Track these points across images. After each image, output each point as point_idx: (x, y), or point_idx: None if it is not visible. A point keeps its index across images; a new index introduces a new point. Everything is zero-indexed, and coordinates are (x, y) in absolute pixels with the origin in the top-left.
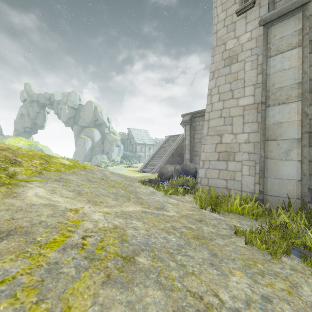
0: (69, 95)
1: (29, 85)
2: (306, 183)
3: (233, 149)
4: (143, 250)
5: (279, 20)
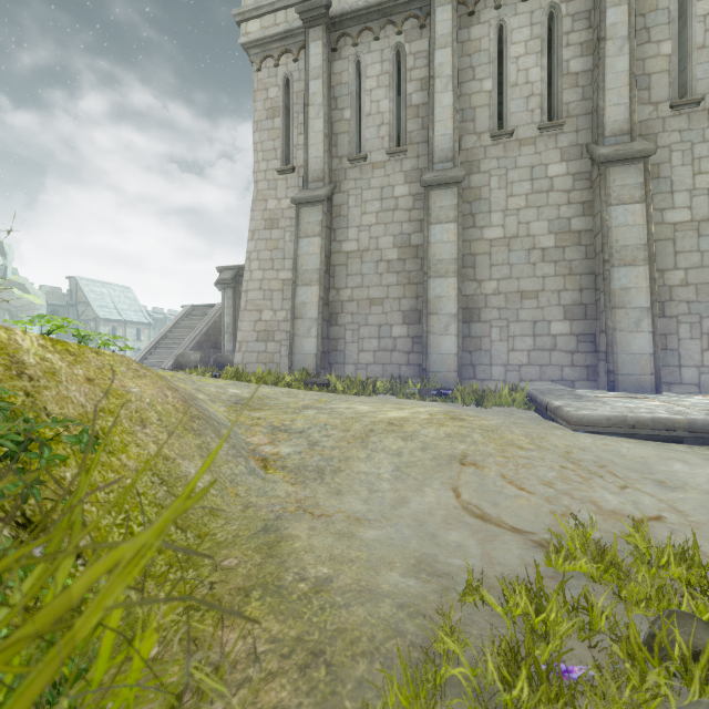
0: None
1: None
2: (319, 356)
3: (273, 328)
4: None
5: (307, 205)
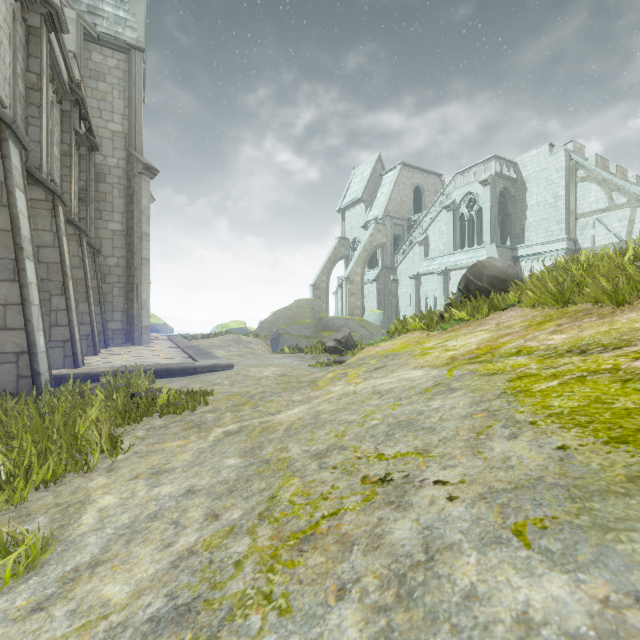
0: None
1: None
2: None
3: None
4: (303, 386)
5: None
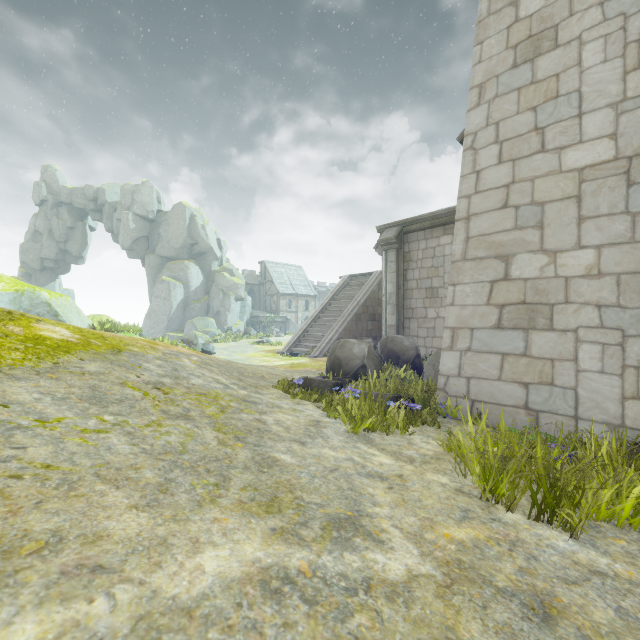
0: (137, 192)
1: (52, 170)
2: None
3: (547, 295)
4: None
5: None
